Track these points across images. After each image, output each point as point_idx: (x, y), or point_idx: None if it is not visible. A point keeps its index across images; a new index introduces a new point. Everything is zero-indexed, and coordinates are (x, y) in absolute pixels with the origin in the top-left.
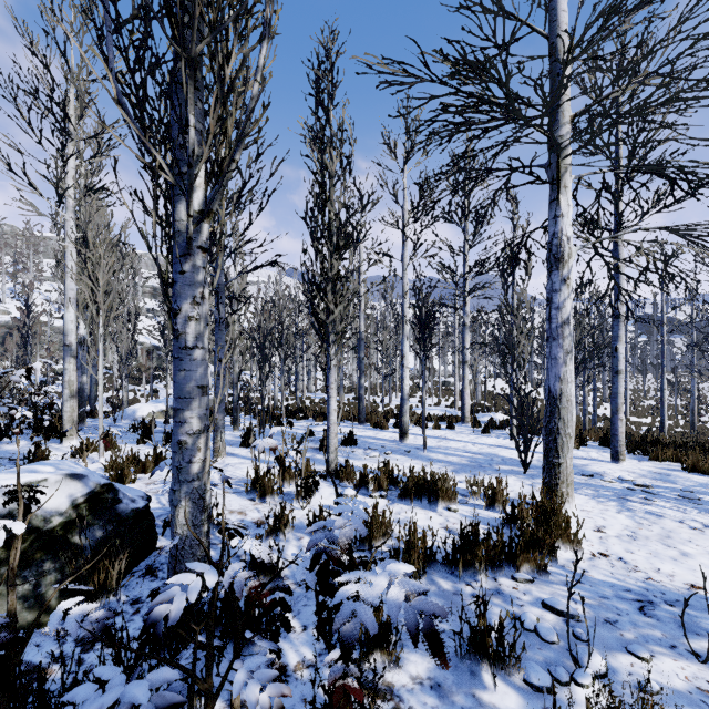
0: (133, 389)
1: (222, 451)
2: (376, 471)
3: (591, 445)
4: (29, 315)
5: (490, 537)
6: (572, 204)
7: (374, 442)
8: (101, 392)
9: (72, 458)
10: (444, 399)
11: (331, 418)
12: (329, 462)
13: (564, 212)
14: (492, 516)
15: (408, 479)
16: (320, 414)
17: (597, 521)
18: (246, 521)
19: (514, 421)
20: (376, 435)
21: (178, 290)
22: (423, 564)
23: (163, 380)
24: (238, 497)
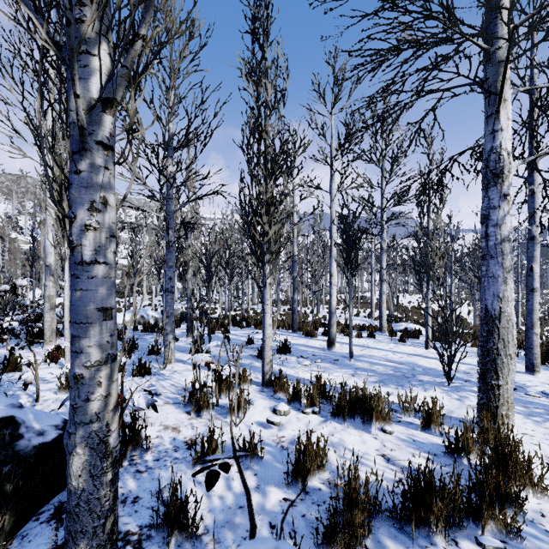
0: (118, 301)
1: (171, 358)
2: (307, 380)
3: None
4: (34, 243)
5: (446, 488)
6: (510, 118)
7: (306, 350)
8: (66, 306)
9: (45, 362)
10: (362, 310)
11: (266, 332)
12: (264, 373)
13: (503, 126)
14: (430, 441)
15: (339, 394)
16: (260, 324)
17: (545, 449)
18: (178, 440)
19: (429, 332)
20: (307, 343)
21: (73, 194)
22: (368, 522)
23: (141, 294)
24: (176, 410)
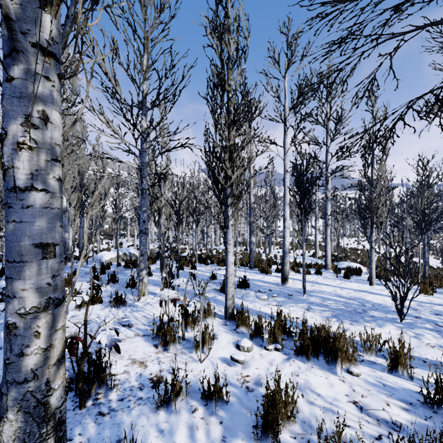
0: (108, 242)
1: (145, 291)
2: (266, 314)
3: (438, 292)
4: None
5: None
6: None
7: (262, 285)
8: None
9: None
10: (307, 251)
11: (229, 269)
12: (227, 307)
13: None
14: (401, 386)
15: (300, 331)
16: (222, 261)
17: None
18: (143, 376)
19: (373, 271)
20: (262, 279)
21: (4, 106)
22: None
23: (126, 236)
24: (145, 343)
